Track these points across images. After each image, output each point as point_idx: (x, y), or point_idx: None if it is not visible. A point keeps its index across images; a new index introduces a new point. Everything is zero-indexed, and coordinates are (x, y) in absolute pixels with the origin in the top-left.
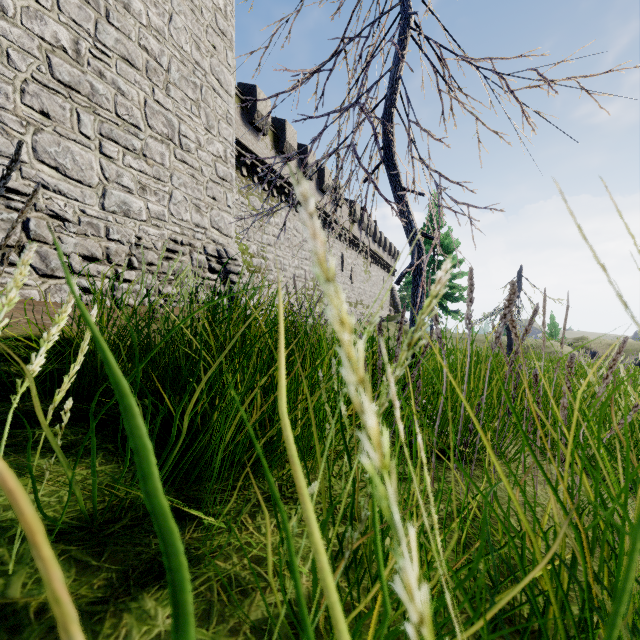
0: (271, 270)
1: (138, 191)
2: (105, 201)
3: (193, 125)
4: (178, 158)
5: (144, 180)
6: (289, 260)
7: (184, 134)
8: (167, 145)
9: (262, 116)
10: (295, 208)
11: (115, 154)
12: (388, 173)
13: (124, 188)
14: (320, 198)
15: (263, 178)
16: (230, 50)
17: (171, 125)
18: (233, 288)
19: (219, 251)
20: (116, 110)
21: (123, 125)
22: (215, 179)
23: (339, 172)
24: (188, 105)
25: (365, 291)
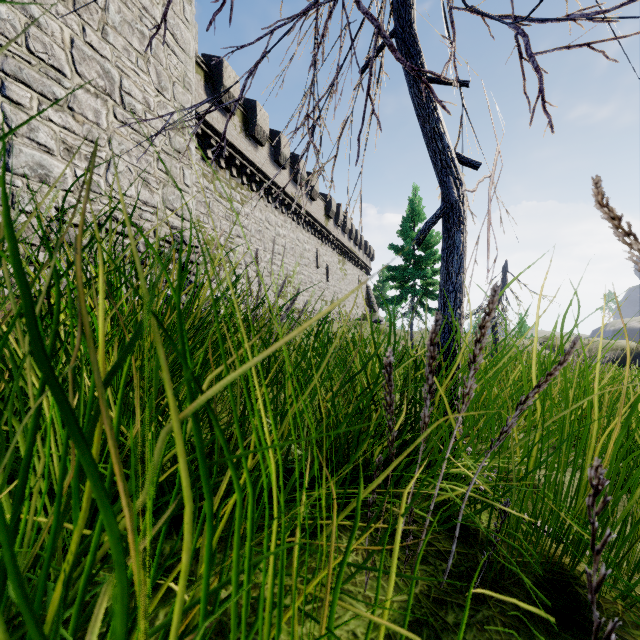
0: (240, 264)
1: (61, 152)
2: (10, 160)
3: (140, 82)
4: (119, 119)
5: (70, 140)
6: (260, 254)
7: (127, 91)
8: (104, 101)
9: (229, 93)
10: (267, 198)
11: (26, 101)
12: (402, 53)
13: (40, 146)
14: (294, 190)
15: (231, 163)
16: (188, 3)
17: (109, 77)
18: (191, 279)
19: (174, 236)
20: (28, 44)
21: (38, 65)
22: (169, 151)
23: (319, 46)
24: (133, 57)
25: (341, 290)
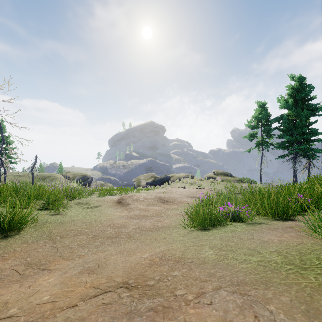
0: None
1: None
2: None
3: None
4: None
5: None
6: None
7: None
8: None
9: None
10: None
11: None
12: None
13: None
14: None
15: None
16: None
17: None
18: None
19: None
20: None
21: None
22: None
23: None
24: None
25: None
